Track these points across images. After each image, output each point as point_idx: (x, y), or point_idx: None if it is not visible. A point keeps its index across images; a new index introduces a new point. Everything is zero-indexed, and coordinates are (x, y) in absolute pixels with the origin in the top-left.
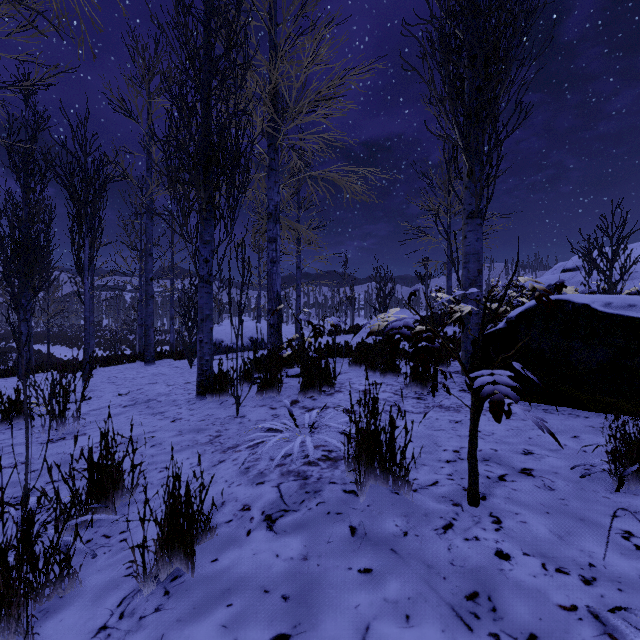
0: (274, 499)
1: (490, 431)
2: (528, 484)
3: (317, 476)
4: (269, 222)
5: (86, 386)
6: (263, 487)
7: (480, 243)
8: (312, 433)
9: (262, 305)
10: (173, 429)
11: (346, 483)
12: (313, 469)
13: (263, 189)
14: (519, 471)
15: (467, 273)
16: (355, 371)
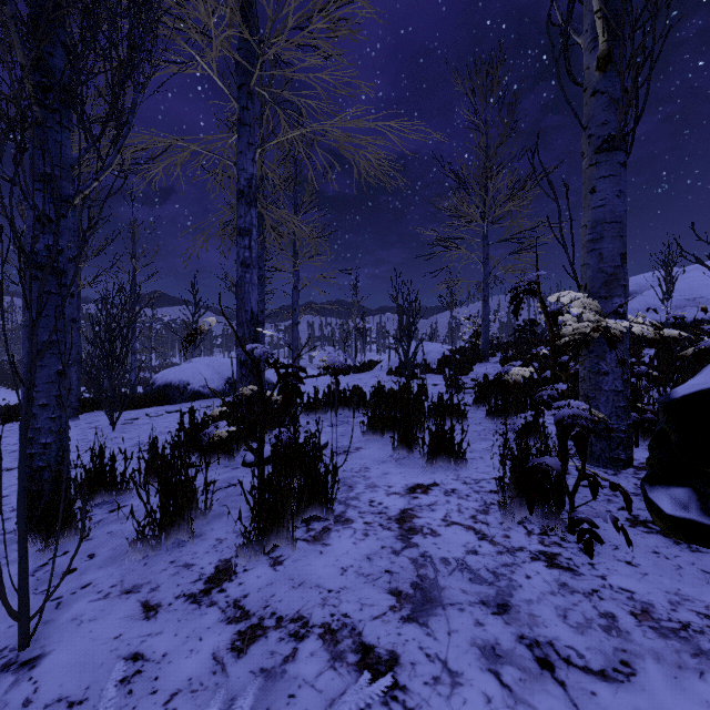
0: None
1: None
2: None
3: None
4: (239, 204)
5: None
6: None
7: (623, 201)
8: None
9: None
10: None
11: None
12: None
13: None
14: None
15: (598, 261)
16: (374, 445)
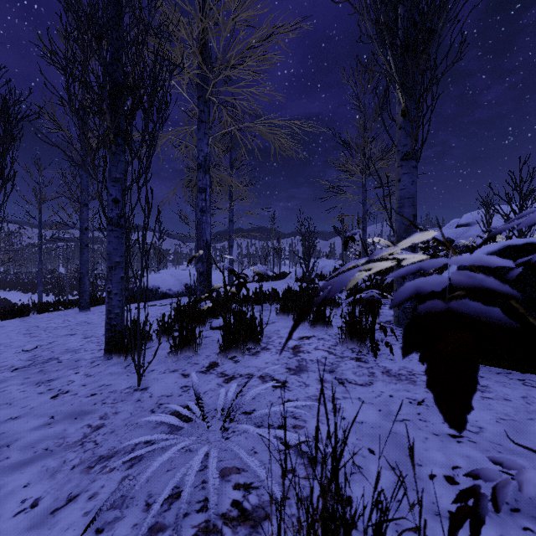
0: None
1: (474, 423)
2: None
3: None
4: (199, 172)
5: None
6: None
7: (415, 186)
8: (224, 432)
9: None
10: (45, 413)
11: None
12: None
13: (195, 143)
14: None
15: (401, 218)
16: (283, 320)
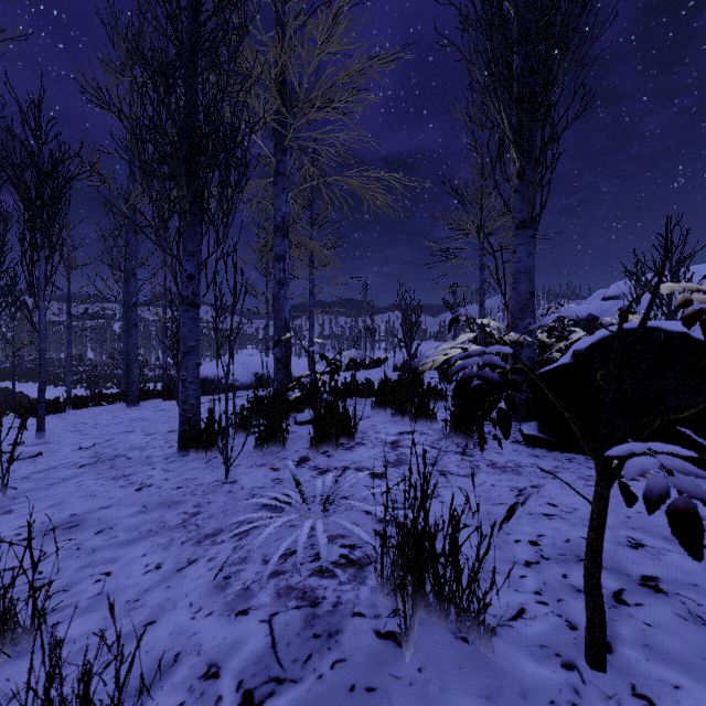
0: (261, 651)
1: (570, 505)
2: (665, 611)
3: (333, 599)
4: (276, 236)
5: (41, 436)
6: (246, 622)
7: (532, 259)
8: (326, 512)
9: (270, 336)
10: (135, 503)
11: (379, 615)
12: (326, 584)
13: (269, 199)
14: (639, 582)
15: (517, 296)
16: (379, 415)
